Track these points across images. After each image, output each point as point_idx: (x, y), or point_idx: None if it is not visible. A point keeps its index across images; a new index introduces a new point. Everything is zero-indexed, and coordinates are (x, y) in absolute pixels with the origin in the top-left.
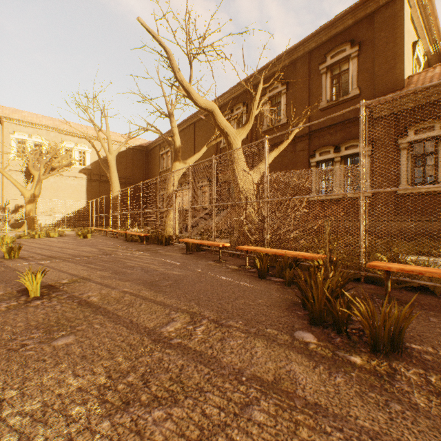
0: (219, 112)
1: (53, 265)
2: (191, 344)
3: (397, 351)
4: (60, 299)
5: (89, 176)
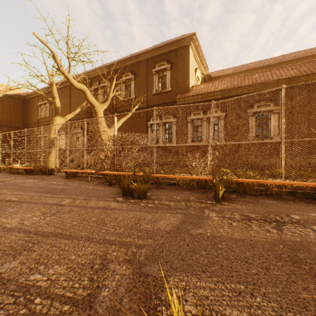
0: (89, 92)
1: None
2: (74, 204)
3: (145, 198)
4: None
5: None
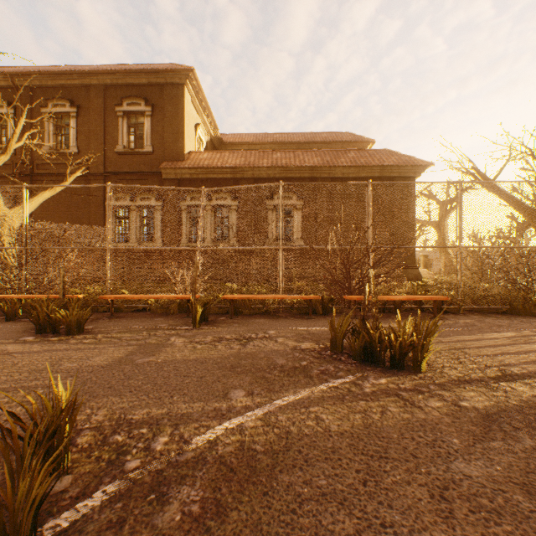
0: None
1: None
2: None
3: (82, 332)
4: None
5: None
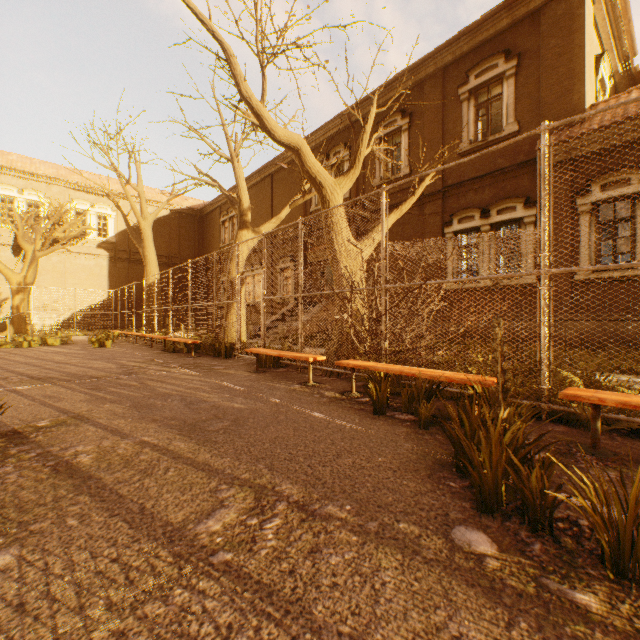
0: (309, 151)
1: (34, 393)
2: (253, 566)
3: None
4: (21, 460)
5: (113, 252)
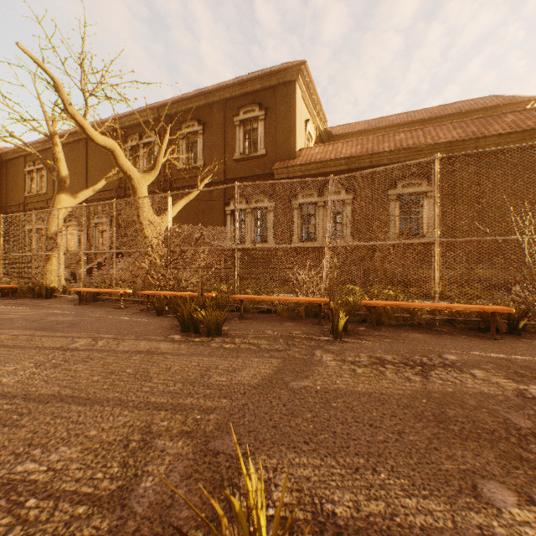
0: (121, 153)
1: None
2: (95, 348)
3: (220, 334)
4: None
5: None
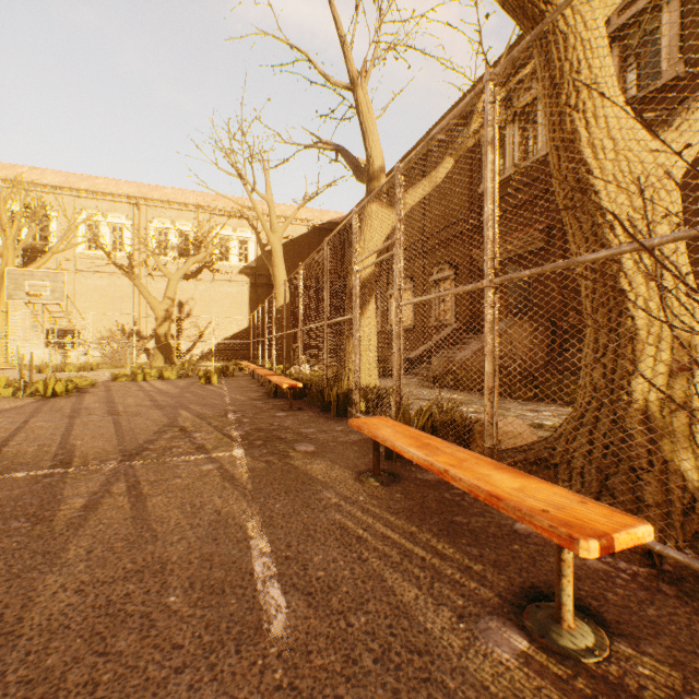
0: None
1: None
2: None
3: None
4: None
5: (253, 278)
